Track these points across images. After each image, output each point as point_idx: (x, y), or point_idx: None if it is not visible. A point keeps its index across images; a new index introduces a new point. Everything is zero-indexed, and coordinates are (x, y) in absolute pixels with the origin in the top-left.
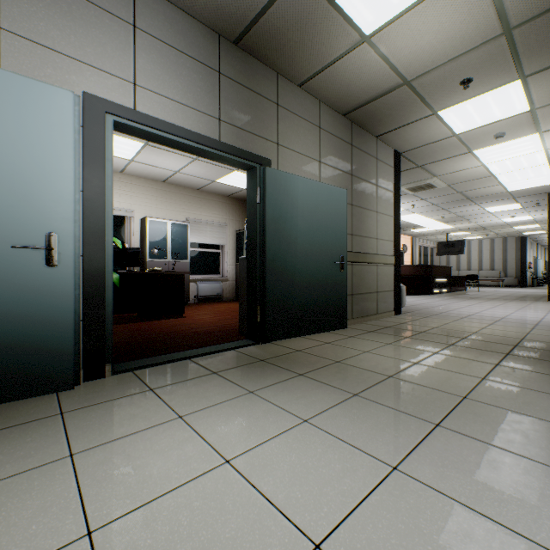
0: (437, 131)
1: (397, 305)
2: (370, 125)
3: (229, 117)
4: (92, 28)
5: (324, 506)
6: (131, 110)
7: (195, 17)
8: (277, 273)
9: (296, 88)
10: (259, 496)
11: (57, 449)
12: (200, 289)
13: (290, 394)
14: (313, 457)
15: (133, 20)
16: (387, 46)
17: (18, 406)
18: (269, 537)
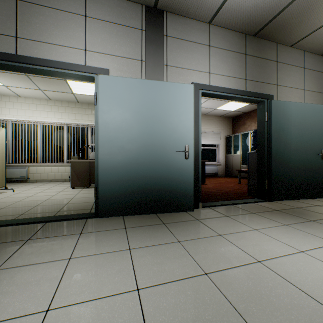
0: None
1: None
2: None
3: (250, 76)
4: (194, 53)
5: None
6: (208, 85)
7: (234, 30)
8: (278, 161)
9: (288, 48)
10: None
11: (211, 232)
12: (206, 169)
13: (313, 229)
14: None
15: (208, 43)
16: None
17: (177, 214)
18: None
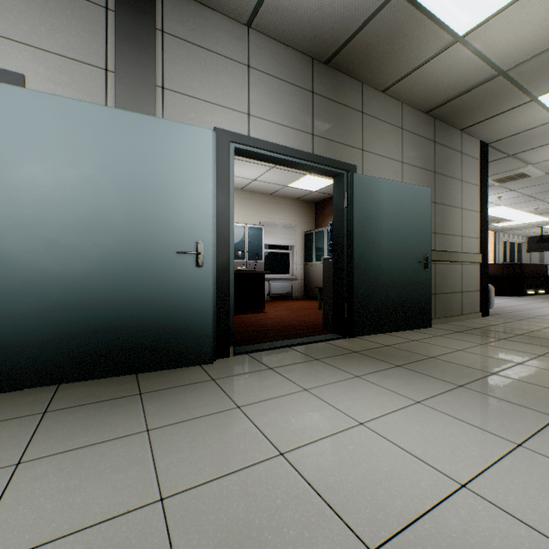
0: (536, 116)
1: (484, 306)
2: (455, 120)
3: (320, 131)
4: (219, 75)
5: (459, 462)
6: (247, 137)
7: (294, 48)
8: (363, 272)
9: (379, 94)
10: (399, 449)
11: (225, 402)
12: (272, 287)
13: (395, 380)
14: (436, 429)
15: (247, 61)
16: (482, 42)
17: (179, 372)
18: (419, 474)
